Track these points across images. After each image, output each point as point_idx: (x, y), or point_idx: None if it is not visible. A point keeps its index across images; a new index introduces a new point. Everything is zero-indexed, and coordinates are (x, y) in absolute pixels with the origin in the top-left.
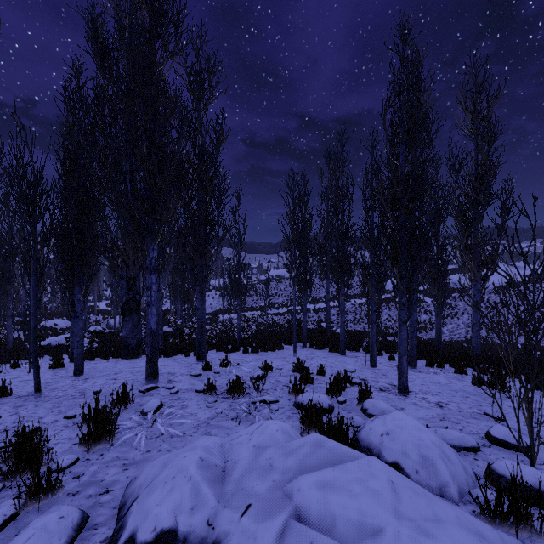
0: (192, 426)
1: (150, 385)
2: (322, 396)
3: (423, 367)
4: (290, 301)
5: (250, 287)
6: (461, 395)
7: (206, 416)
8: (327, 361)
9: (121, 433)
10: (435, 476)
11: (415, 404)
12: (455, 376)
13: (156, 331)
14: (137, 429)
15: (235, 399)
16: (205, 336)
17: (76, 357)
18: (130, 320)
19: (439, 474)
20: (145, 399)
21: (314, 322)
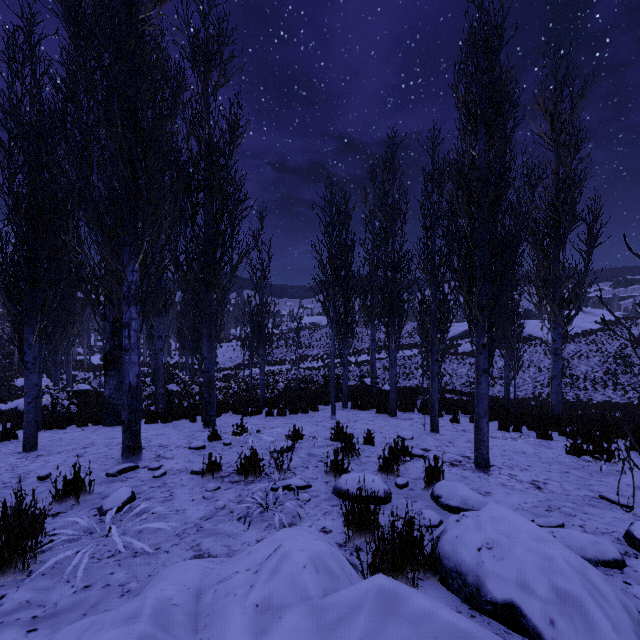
0: (173, 533)
1: (124, 465)
2: (375, 478)
3: (496, 431)
4: (326, 353)
5: (278, 337)
6: (558, 469)
7: (200, 515)
8: (375, 425)
9: (55, 549)
10: (588, 632)
11: (503, 485)
12: (539, 443)
13: (138, 387)
14: (82, 542)
15: (248, 484)
16: (214, 394)
17: (25, 425)
18: (115, 374)
19: (594, 629)
20: (113, 488)
21: (356, 378)
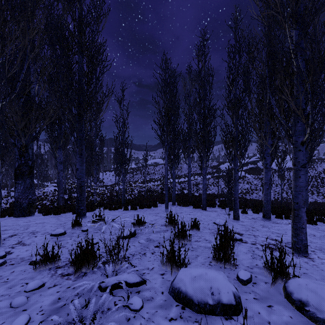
0: None
1: None
2: (220, 278)
3: (274, 219)
4: (162, 177)
5: (137, 169)
6: None
7: None
8: (195, 215)
9: None
10: None
11: None
12: (310, 227)
13: None
14: None
15: (78, 279)
16: (84, 194)
17: None
18: (22, 182)
19: None
20: None
21: (178, 190)
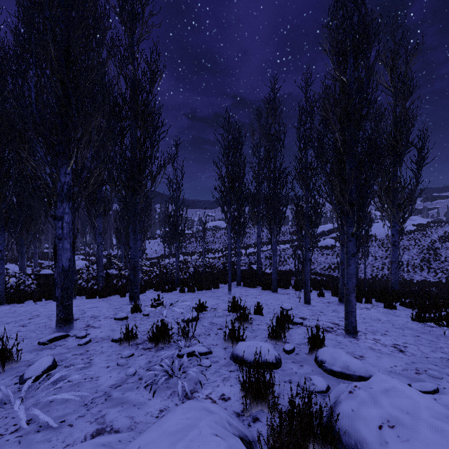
0: (82, 403)
1: (55, 334)
2: (267, 346)
3: None
4: (225, 247)
5: (190, 235)
6: (410, 334)
7: (111, 382)
8: (262, 299)
9: None
10: None
11: (371, 348)
12: (387, 311)
13: (70, 270)
14: None
15: (158, 351)
16: (138, 275)
17: None
18: None
19: None
20: (41, 355)
21: (246, 264)
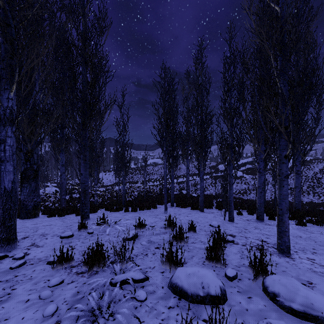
0: None
1: None
2: (210, 275)
3: (267, 220)
4: (161, 177)
5: (136, 169)
6: None
7: None
8: (192, 217)
9: None
10: None
11: (313, 271)
12: (300, 228)
13: (12, 191)
14: None
15: (91, 276)
16: (88, 198)
17: None
18: (28, 186)
19: None
20: None
21: (177, 190)
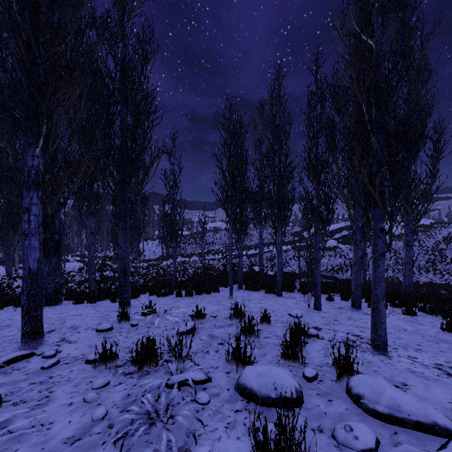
0: None
1: (15, 353)
2: (284, 374)
3: (366, 308)
4: (225, 248)
5: (190, 237)
6: (448, 349)
7: (67, 434)
8: (267, 304)
9: None
10: None
11: (412, 371)
12: (407, 319)
13: (38, 272)
14: None
15: (142, 378)
16: (129, 278)
17: None
18: (47, 262)
19: None
20: None
21: (246, 266)
